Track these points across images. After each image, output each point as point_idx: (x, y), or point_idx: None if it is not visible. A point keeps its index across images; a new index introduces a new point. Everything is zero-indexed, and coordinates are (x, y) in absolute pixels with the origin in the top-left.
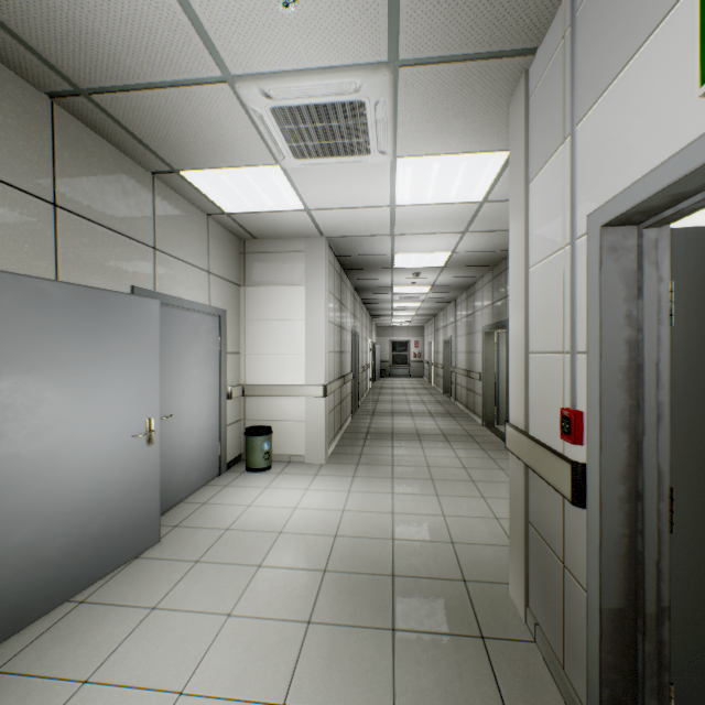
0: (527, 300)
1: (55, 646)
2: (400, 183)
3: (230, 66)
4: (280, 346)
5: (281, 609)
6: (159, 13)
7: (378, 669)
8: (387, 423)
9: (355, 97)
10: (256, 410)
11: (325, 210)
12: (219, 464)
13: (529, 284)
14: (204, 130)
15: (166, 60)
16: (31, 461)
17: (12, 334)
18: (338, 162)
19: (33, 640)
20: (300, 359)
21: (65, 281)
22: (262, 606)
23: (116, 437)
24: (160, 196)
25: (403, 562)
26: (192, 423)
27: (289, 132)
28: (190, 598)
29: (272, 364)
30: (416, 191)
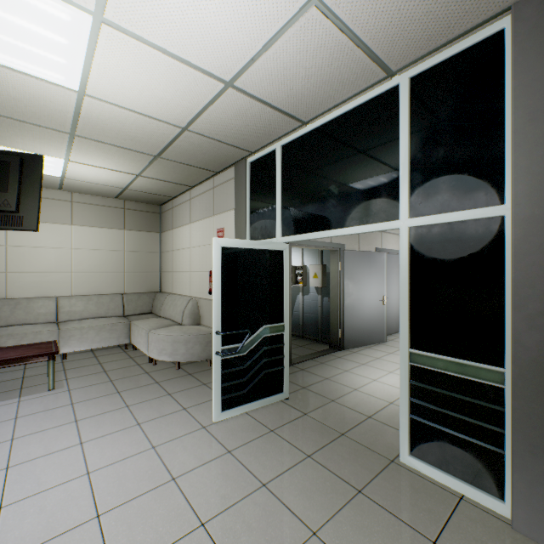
0: None
1: (366, 352)
2: None
3: None
4: None
5: None
6: None
7: None
8: None
9: None
10: None
11: None
12: None
13: None
14: None
15: None
16: (357, 302)
17: (354, 267)
18: None
19: (359, 350)
20: None
21: (360, 250)
22: None
23: (374, 300)
24: None
25: None
26: (393, 303)
27: None
28: None
29: None
30: None
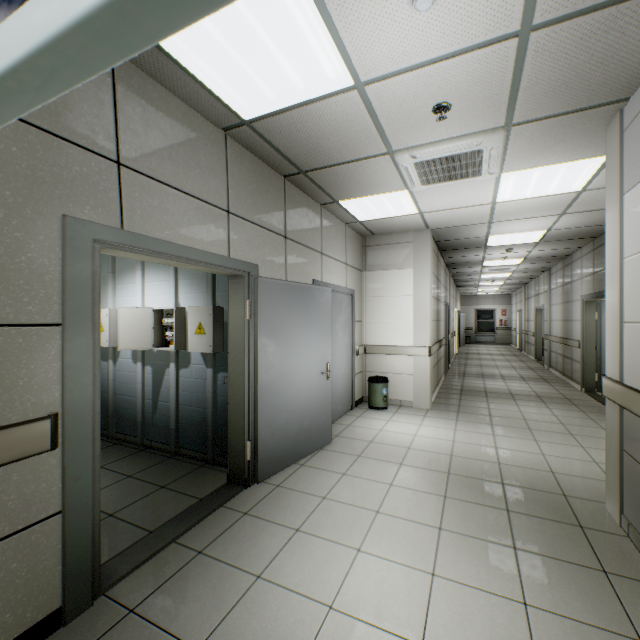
0: (621, 282)
1: (300, 481)
2: (502, 188)
3: (394, 147)
4: (392, 316)
5: (423, 487)
6: (362, 133)
7: (499, 526)
8: (478, 383)
9: (475, 148)
10: (374, 364)
11: (434, 212)
12: (351, 401)
13: (623, 271)
14: (364, 179)
15: (357, 151)
16: (284, 380)
17: (278, 312)
18: (454, 183)
19: (288, 477)
20: (408, 326)
21: (288, 280)
22: (410, 484)
23: (313, 373)
24: (323, 218)
25: (509, 477)
26: (338, 370)
27: (422, 173)
28: (363, 473)
29: (386, 329)
30: (516, 191)
